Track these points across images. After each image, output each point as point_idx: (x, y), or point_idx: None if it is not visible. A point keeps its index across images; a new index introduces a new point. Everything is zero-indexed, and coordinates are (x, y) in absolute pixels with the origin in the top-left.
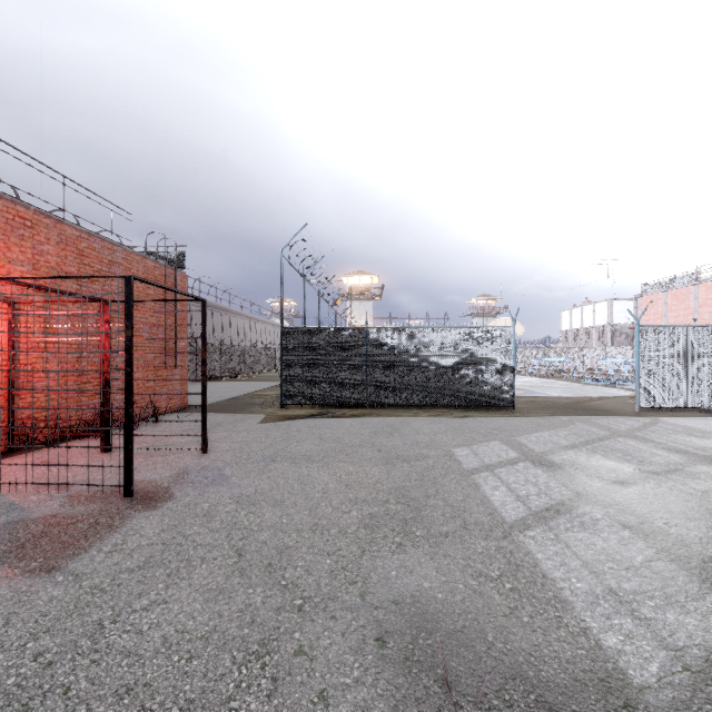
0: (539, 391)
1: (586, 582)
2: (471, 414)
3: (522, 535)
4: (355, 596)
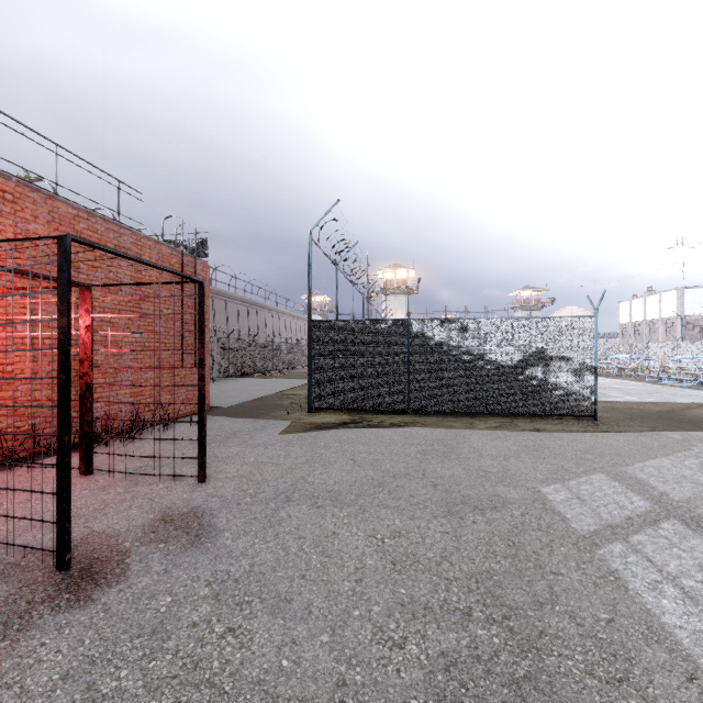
0: (611, 393)
1: None
2: (541, 426)
3: None
4: None
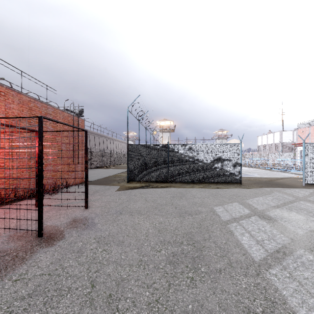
0: (250, 174)
1: None
2: (220, 186)
3: (268, 273)
4: None
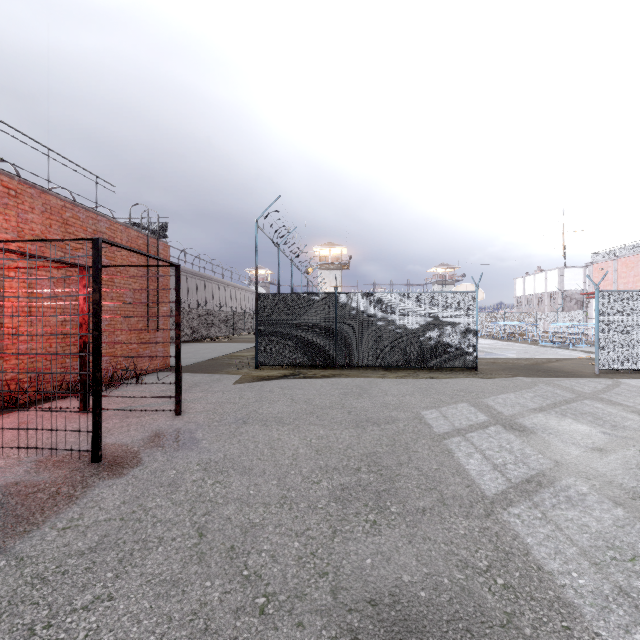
0: (497, 352)
1: (590, 577)
2: (436, 375)
3: (506, 513)
4: (325, 594)
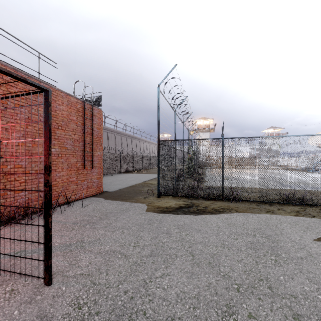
0: None
1: None
2: None
3: None
4: None
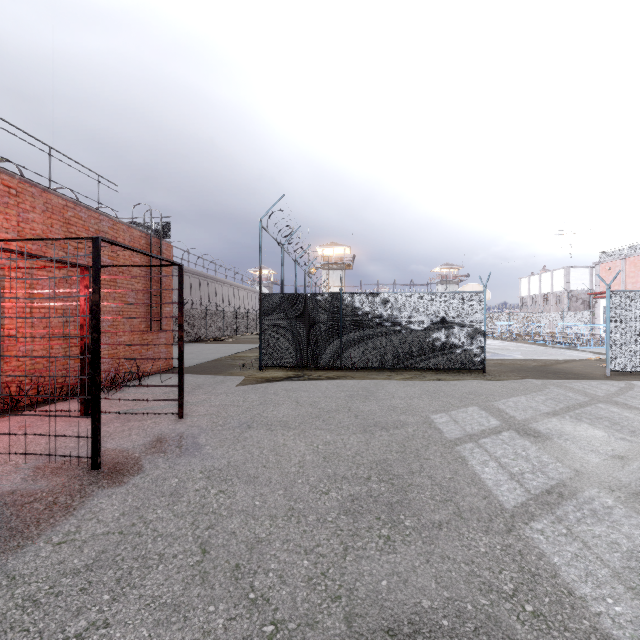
0: (504, 353)
1: (627, 604)
2: (443, 377)
3: (528, 528)
4: (339, 621)
